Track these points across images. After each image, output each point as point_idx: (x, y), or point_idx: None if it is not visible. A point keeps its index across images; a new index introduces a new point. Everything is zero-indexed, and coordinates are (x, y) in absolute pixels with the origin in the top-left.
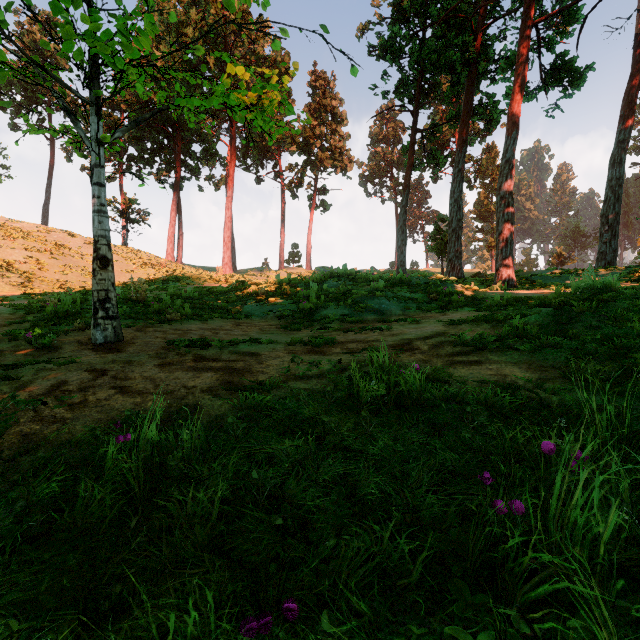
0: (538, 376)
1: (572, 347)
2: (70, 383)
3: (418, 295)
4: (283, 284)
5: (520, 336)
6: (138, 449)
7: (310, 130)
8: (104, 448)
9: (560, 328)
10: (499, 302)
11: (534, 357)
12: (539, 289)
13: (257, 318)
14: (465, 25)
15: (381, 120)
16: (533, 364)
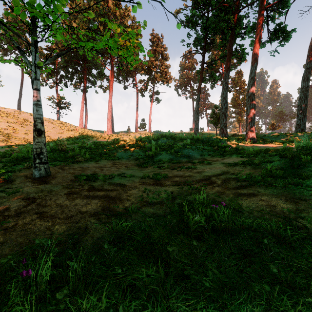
0: (295, 207)
1: (308, 185)
2: (11, 209)
3: (208, 147)
4: (137, 141)
5: (273, 176)
6: (36, 283)
7: (150, 63)
8: (8, 287)
9: (294, 171)
10: (252, 152)
11: (286, 191)
12: (269, 143)
13: (124, 159)
14: (229, 10)
15: (185, 58)
16: (287, 196)
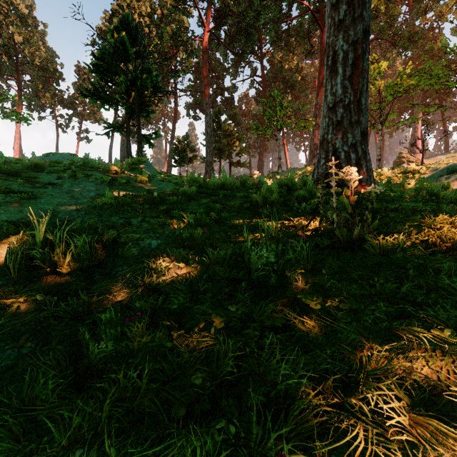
0: None
1: None
2: None
3: None
4: None
5: None
6: None
7: (74, 98)
8: None
9: None
10: None
11: None
12: None
13: None
14: None
15: None
16: None
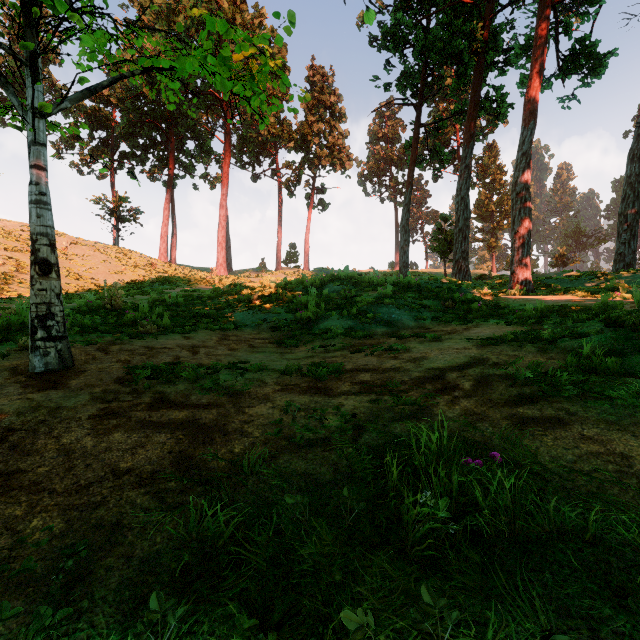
0: None
1: None
2: None
3: (431, 302)
4: (278, 289)
5: (596, 370)
6: None
7: (308, 126)
8: None
9: None
10: (532, 313)
11: (639, 411)
12: (562, 294)
13: (248, 329)
14: (473, 12)
15: (380, 118)
16: None
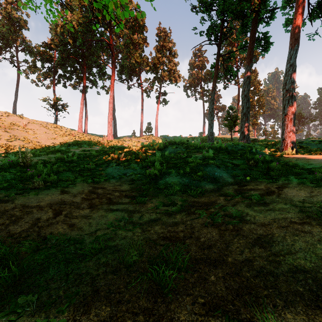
0: None
1: None
2: None
3: (238, 161)
4: (136, 151)
5: None
6: None
7: (157, 59)
8: None
9: None
10: None
11: None
12: (320, 154)
13: (114, 180)
14: None
15: (195, 56)
16: None
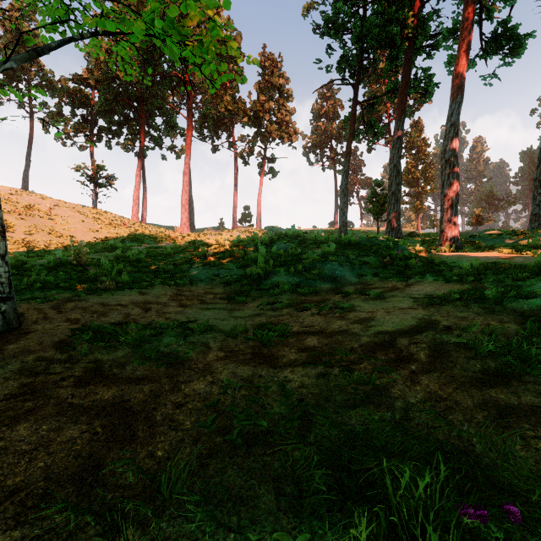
0: None
1: None
2: None
3: (370, 259)
4: (231, 246)
5: None
6: None
7: (260, 105)
8: None
9: None
10: (469, 271)
11: None
12: (488, 251)
13: (202, 284)
14: (404, 1)
15: (322, 98)
16: None
